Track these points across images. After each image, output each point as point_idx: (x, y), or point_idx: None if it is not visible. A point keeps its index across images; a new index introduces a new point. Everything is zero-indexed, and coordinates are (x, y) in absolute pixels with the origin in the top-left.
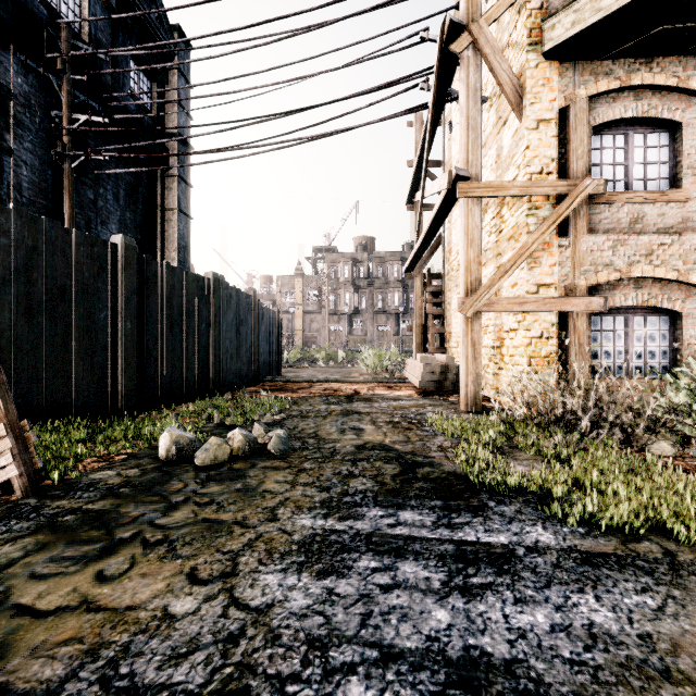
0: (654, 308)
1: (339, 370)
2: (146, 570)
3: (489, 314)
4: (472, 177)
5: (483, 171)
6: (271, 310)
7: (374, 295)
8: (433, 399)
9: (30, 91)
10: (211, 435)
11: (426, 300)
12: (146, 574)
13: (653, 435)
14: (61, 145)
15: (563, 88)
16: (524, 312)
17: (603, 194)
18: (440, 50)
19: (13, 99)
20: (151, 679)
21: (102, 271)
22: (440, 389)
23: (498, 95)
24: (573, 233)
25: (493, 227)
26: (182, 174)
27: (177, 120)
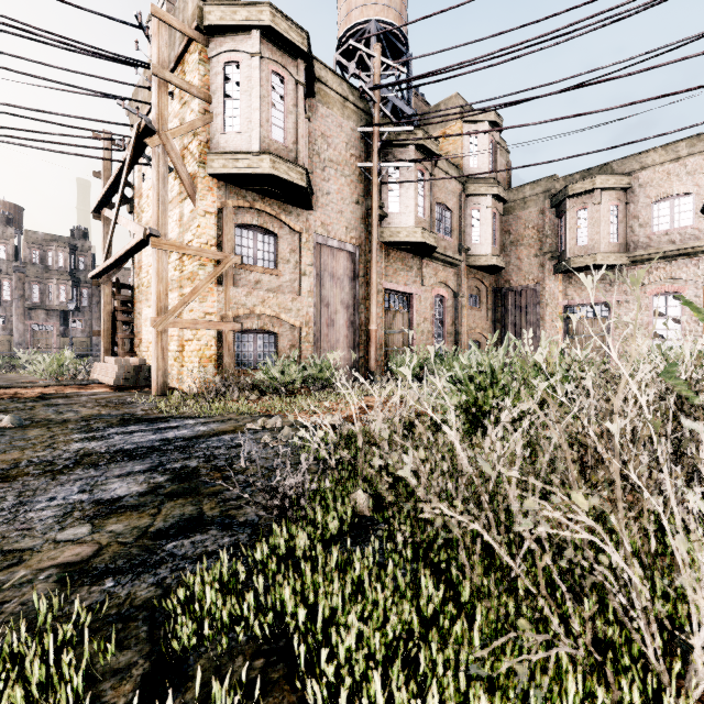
0: (267, 330)
1: None
2: (1, 456)
3: (175, 328)
4: (162, 236)
5: (170, 220)
6: None
7: (26, 284)
8: (129, 392)
9: None
10: None
11: (116, 308)
12: (4, 456)
13: (250, 391)
14: None
15: (220, 197)
16: (197, 329)
17: (241, 264)
18: (137, 136)
19: None
20: (53, 459)
21: None
22: (134, 386)
23: None
24: (226, 284)
25: (177, 266)
26: None
27: None
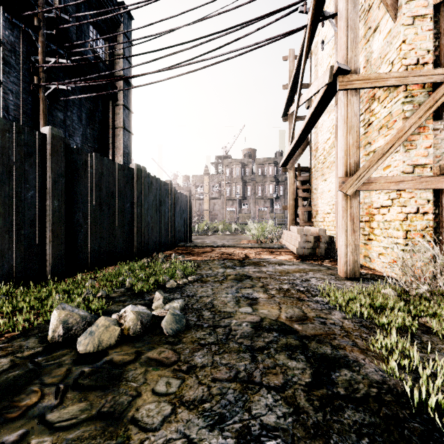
0: None
1: (233, 237)
2: None
3: None
4: (351, 72)
5: None
6: (184, 195)
7: (256, 186)
8: (310, 264)
9: (15, 41)
10: (115, 303)
11: (297, 187)
12: None
13: None
14: (37, 79)
15: None
16: (400, 190)
17: None
18: None
19: (2, 46)
20: None
21: (29, 156)
22: (313, 254)
23: (367, 9)
24: None
25: (361, 122)
26: (126, 104)
27: (123, 66)
